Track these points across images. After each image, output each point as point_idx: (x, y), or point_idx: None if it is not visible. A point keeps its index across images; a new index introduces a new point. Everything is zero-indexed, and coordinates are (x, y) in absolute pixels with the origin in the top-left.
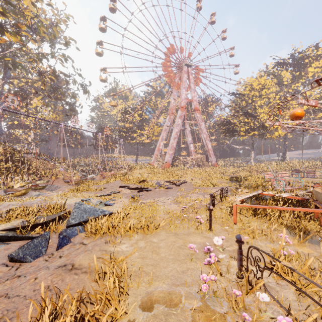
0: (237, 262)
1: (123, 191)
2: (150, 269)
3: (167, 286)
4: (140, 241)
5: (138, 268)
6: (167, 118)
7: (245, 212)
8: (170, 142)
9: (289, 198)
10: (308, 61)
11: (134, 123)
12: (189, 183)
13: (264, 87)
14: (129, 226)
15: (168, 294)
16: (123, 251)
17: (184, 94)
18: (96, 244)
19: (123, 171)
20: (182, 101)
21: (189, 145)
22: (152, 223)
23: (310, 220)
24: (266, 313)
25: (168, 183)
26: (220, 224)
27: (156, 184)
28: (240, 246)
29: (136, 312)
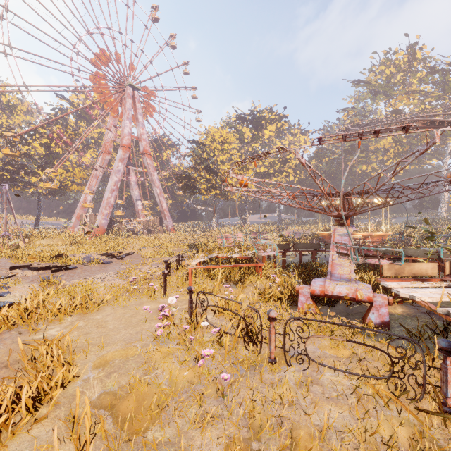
0: (188, 311)
1: (20, 275)
2: (98, 341)
3: (121, 346)
4: (77, 322)
5: (81, 344)
6: (100, 159)
7: (201, 276)
8: (105, 195)
9: (241, 260)
10: (265, 123)
11: (31, 157)
12: (137, 255)
13: (226, 141)
14: (57, 308)
15: (123, 351)
16: (53, 335)
17: (128, 127)
18: (4, 338)
19: (11, 242)
20: (124, 137)
21: (135, 202)
22: (92, 300)
23: (251, 274)
24: (207, 335)
25: (105, 256)
26: (176, 290)
27: (84, 259)
28: (191, 296)
29: (89, 372)
